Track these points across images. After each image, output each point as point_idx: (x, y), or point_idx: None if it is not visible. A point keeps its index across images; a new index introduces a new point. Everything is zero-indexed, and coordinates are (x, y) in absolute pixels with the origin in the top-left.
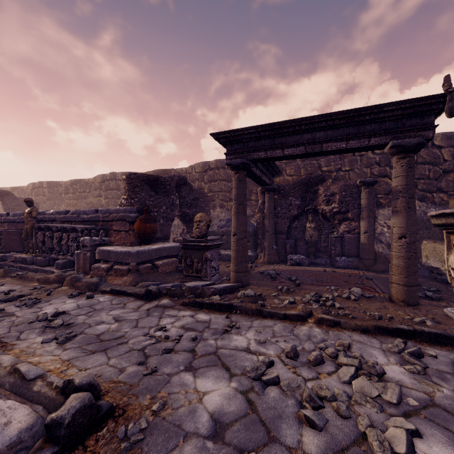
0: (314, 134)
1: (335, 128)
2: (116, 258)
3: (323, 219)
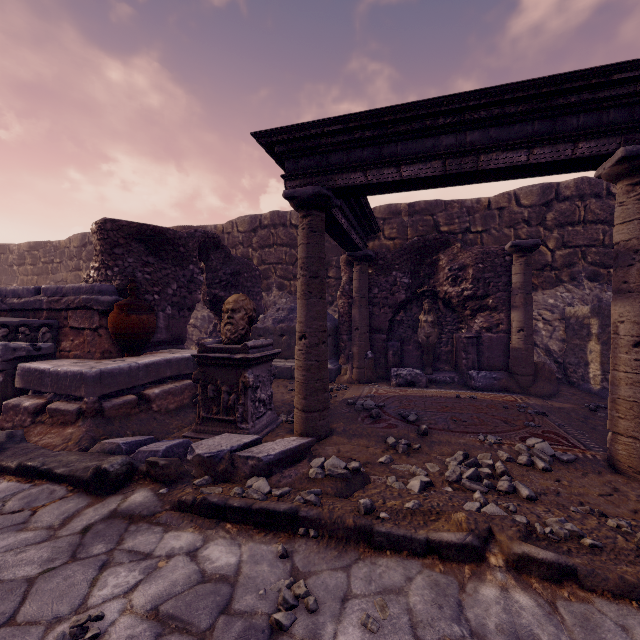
0: (462, 136)
1: (505, 123)
2: (56, 386)
3: (445, 308)
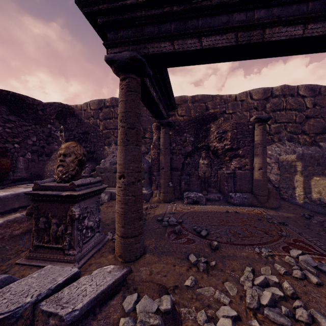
0: (251, 13)
1: (286, 3)
2: None
3: (213, 156)
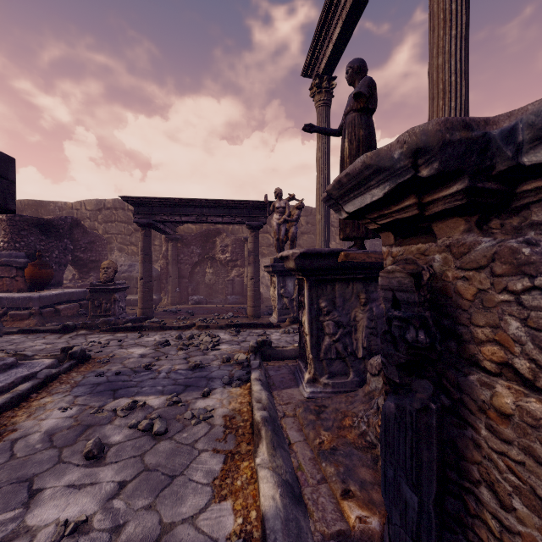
0: (202, 209)
1: (216, 208)
2: (12, 304)
3: (221, 265)
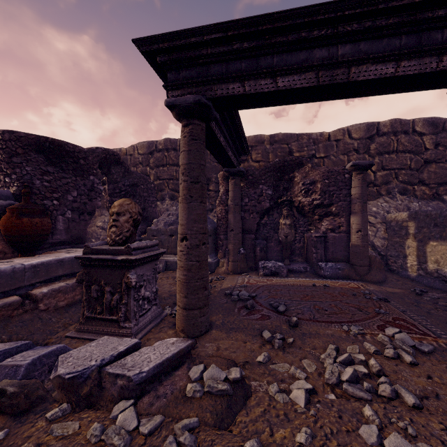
0: (334, 49)
1: (375, 37)
2: None
3: (298, 214)
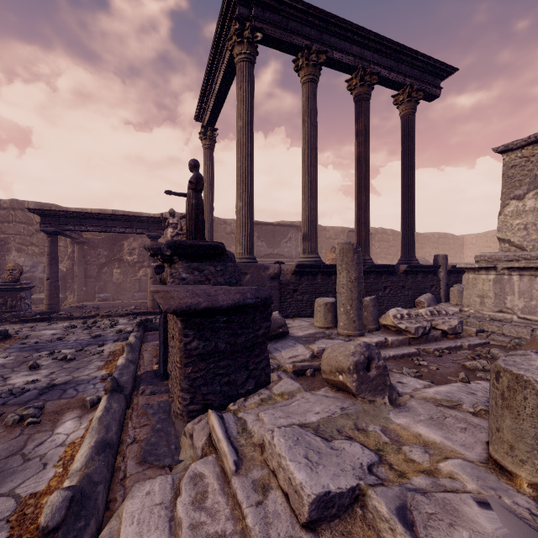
0: (107, 221)
1: (119, 221)
2: None
3: (129, 266)
